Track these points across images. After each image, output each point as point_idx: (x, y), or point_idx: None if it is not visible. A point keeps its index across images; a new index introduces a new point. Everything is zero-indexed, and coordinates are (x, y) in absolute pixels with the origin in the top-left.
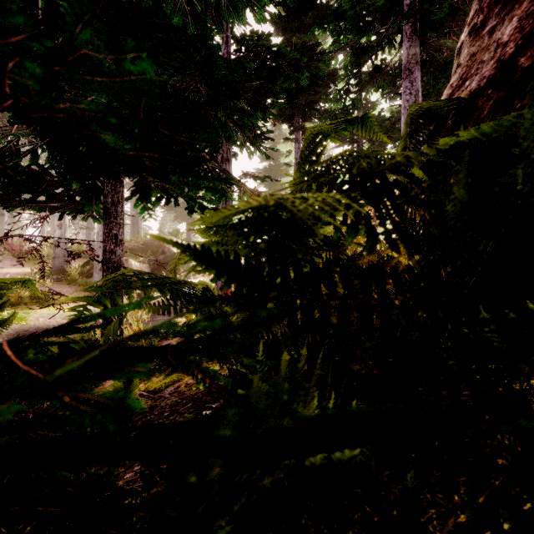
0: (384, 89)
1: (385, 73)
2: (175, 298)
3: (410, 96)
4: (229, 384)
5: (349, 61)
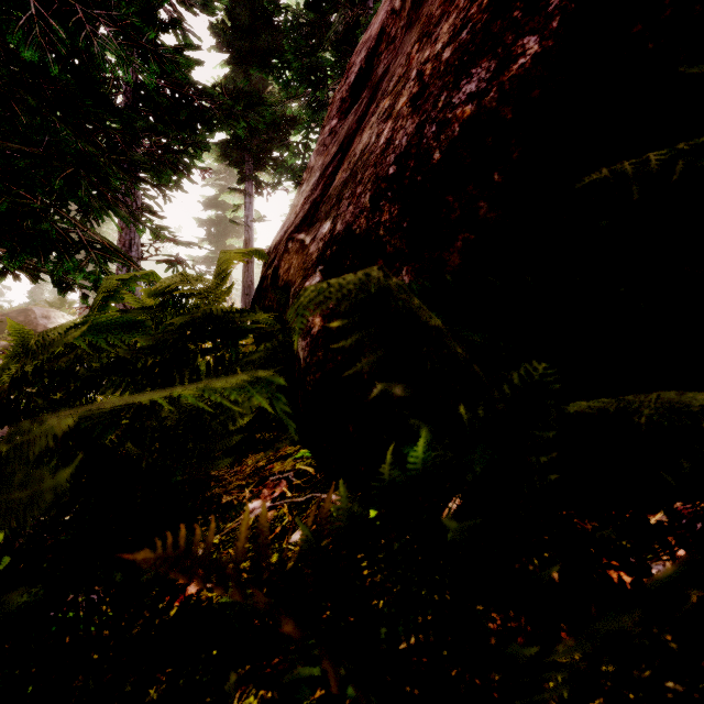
0: None
1: None
2: None
3: None
4: None
5: (305, 113)
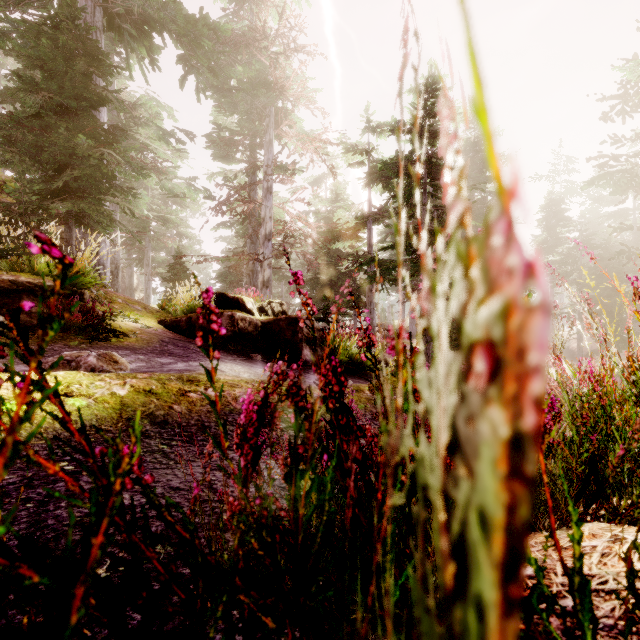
0: None
1: None
2: None
3: None
4: None
5: None
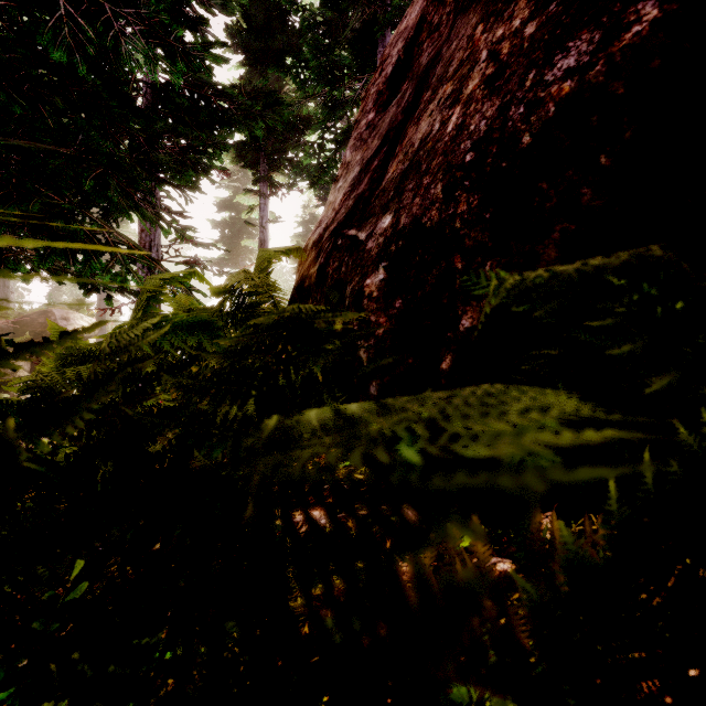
0: None
1: None
2: None
3: None
4: None
5: (321, 112)
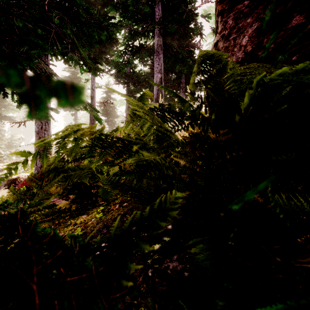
0: (140, 59)
1: (146, 49)
2: (100, 158)
3: (159, 65)
4: (102, 227)
5: (127, 35)
